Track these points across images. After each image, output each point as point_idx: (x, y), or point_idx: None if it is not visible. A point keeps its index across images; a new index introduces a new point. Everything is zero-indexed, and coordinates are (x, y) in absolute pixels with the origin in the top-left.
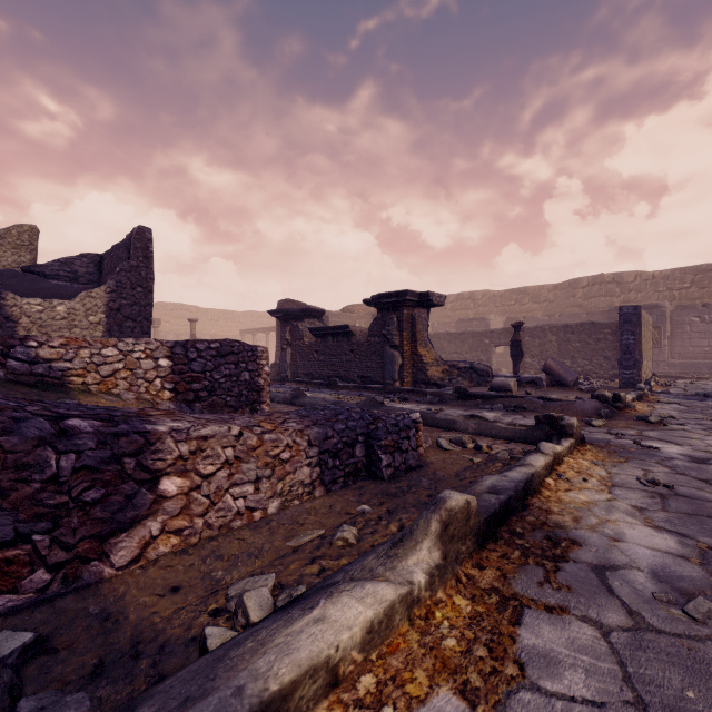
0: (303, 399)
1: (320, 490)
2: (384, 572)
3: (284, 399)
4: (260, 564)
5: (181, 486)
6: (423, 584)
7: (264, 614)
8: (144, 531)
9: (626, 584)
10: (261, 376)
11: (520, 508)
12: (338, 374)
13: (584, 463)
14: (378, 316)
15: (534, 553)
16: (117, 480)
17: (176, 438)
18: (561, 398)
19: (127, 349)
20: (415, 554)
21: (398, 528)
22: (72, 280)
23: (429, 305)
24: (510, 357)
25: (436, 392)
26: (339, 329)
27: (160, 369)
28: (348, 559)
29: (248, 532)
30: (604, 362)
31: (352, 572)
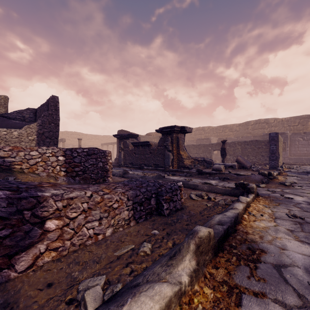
0: (128, 175)
1: (133, 222)
2: (165, 275)
3: (119, 175)
4: (99, 267)
5: (58, 224)
6: (187, 283)
7: (96, 304)
8: (35, 250)
9: (293, 276)
10: (108, 164)
11: (233, 232)
12: (144, 163)
13: (260, 206)
14: (162, 137)
15: (243, 258)
16: (19, 223)
17: (55, 199)
18: (244, 174)
19: (43, 152)
20: (182, 263)
21: (172, 244)
22: (22, 120)
23: (185, 132)
24: (220, 155)
25: (188, 171)
26: (145, 143)
27: (59, 161)
28: (146, 263)
29: (94, 247)
30: (261, 157)
31: (147, 276)
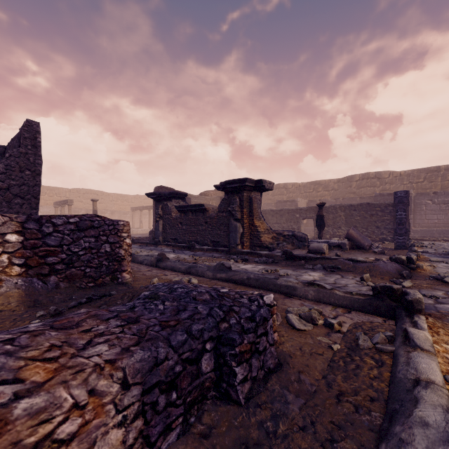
0: (165, 263)
1: None
2: None
3: (150, 262)
4: None
5: None
6: None
7: None
8: None
9: None
10: (122, 247)
11: None
12: (196, 239)
13: None
14: (225, 197)
15: None
16: None
17: None
18: (366, 260)
19: None
20: None
21: None
22: None
23: (262, 189)
24: (310, 226)
25: (269, 254)
26: (197, 207)
27: (8, 245)
28: None
29: None
30: (376, 229)
31: None
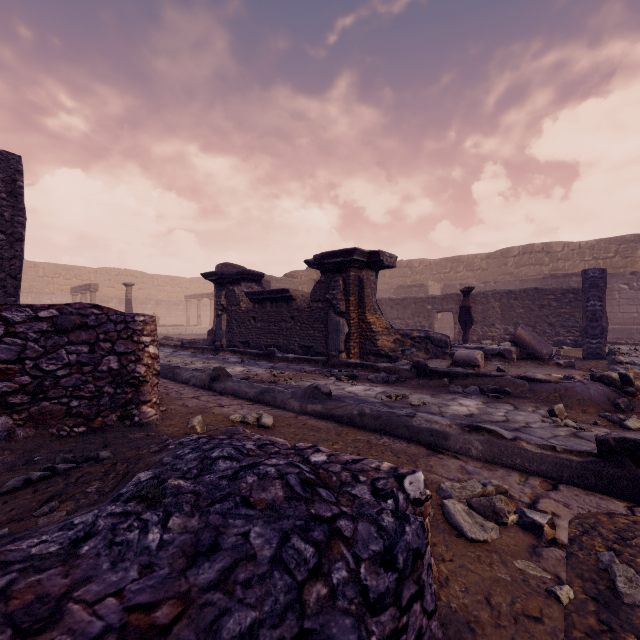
0: (223, 383)
1: None
2: None
3: (200, 382)
4: None
5: None
6: None
7: None
8: None
9: None
10: (142, 361)
11: None
12: (277, 343)
13: None
14: (322, 279)
15: None
16: None
17: None
18: (550, 379)
19: None
20: None
21: None
22: None
23: (379, 266)
24: (446, 322)
25: (390, 367)
26: (278, 294)
27: None
28: None
29: None
30: (548, 328)
31: None
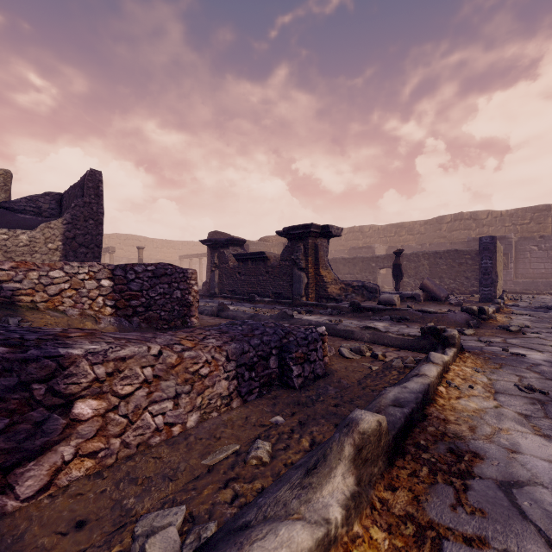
0: (227, 312)
1: (237, 401)
2: (298, 506)
3: (211, 312)
4: (174, 488)
5: (97, 408)
6: (339, 521)
7: None
8: (55, 457)
9: (536, 504)
10: (191, 294)
11: (420, 419)
12: (256, 291)
13: (467, 370)
14: (288, 244)
15: (441, 469)
16: (24, 407)
17: (92, 361)
18: (436, 311)
19: (72, 272)
20: (329, 482)
21: (310, 443)
22: (37, 214)
23: (329, 235)
24: (390, 277)
25: (335, 305)
26: (257, 255)
27: (102, 289)
28: (262, 481)
29: (166, 449)
30: (465, 281)
31: (265, 508)
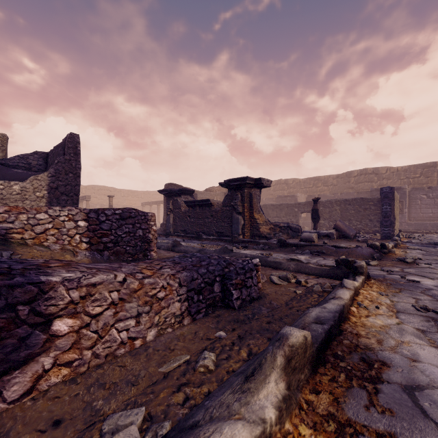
0: (179, 247)
1: (188, 319)
2: (239, 408)
3: (167, 247)
4: (135, 392)
5: (72, 325)
6: (273, 420)
7: None
8: (36, 366)
9: (434, 405)
10: (151, 232)
11: (337, 334)
12: (203, 230)
13: (373, 293)
14: (228, 193)
15: (355, 375)
16: (10, 325)
17: (68, 287)
18: (347, 246)
19: (55, 214)
20: (265, 387)
21: (248, 354)
22: (28, 169)
23: (261, 186)
24: (309, 220)
25: (266, 242)
26: (204, 202)
27: (79, 228)
28: (208, 386)
29: (129, 359)
30: (369, 222)
31: (211, 409)
